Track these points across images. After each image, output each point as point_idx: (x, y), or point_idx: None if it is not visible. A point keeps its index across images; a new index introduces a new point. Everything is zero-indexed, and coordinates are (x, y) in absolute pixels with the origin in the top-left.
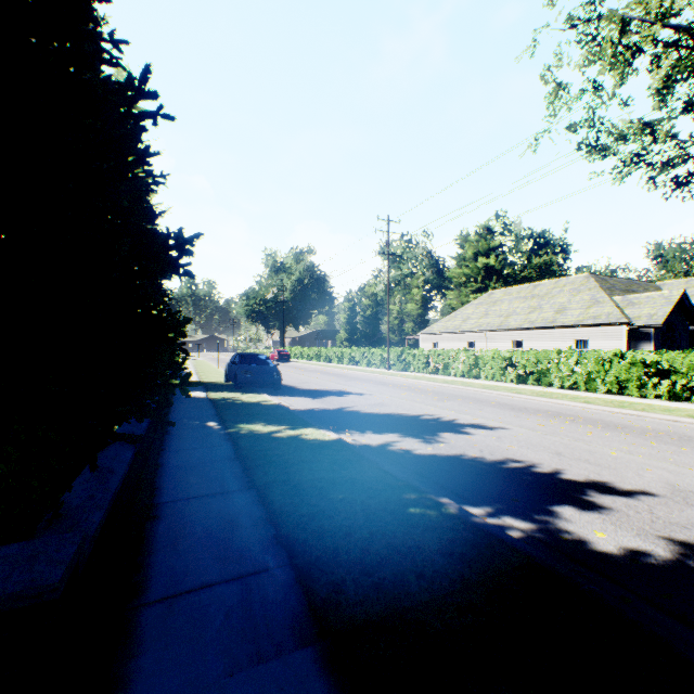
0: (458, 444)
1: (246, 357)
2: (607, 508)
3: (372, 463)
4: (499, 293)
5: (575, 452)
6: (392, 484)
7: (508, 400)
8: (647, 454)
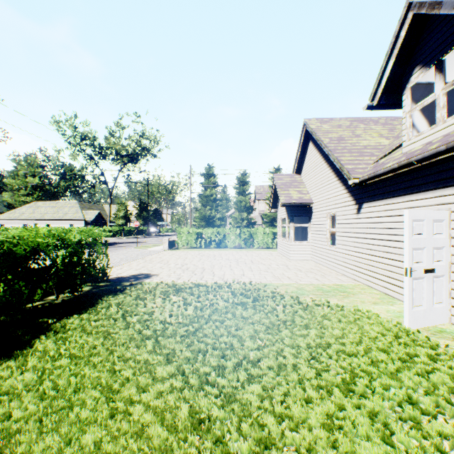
0: None
1: None
2: None
3: None
4: (41, 203)
5: None
6: None
7: None
8: None
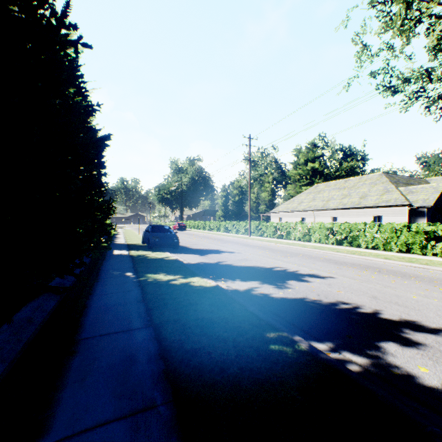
0: (301, 289)
1: (156, 227)
2: (422, 344)
3: (240, 305)
4: (322, 185)
5: (386, 296)
6: (255, 323)
7: (331, 257)
8: (440, 298)
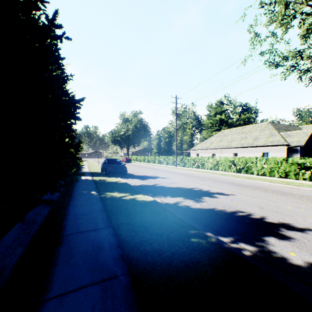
0: (212, 202)
1: (111, 160)
2: (293, 238)
3: (171, 213)
4: (226, 131)
5: (270, 207)
6: (181, 224)
7: (233, 181)
8: (306, 208)
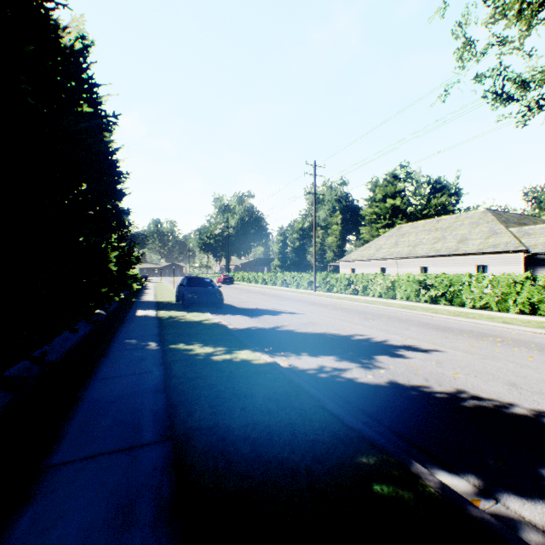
0: (398, 370)
1: (193, 280)
2: None
3: (312, 399)
4: (406, 227)
5: (531, 383)
6: (340, 434)
7: (428, 320)
8: None
